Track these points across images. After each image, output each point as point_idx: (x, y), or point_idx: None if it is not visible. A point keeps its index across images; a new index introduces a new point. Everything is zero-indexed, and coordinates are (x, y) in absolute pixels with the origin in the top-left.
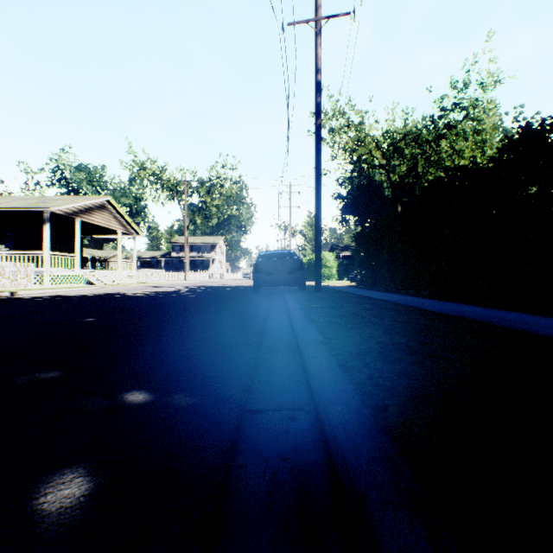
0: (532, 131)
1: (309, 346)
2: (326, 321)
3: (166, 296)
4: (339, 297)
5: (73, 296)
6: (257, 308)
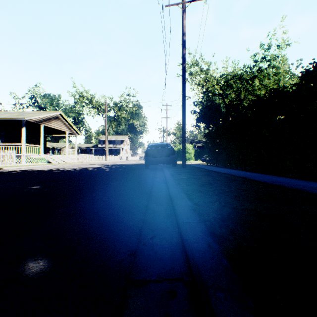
0: None
1: (183, 212)
2: (192, 189)
3: (91, 170)
4: (197, 171)
5: (35, 170)
6: (146, 179)
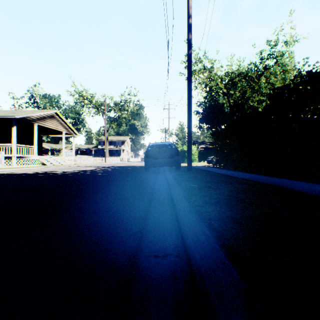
0: None
1: None
2: (217, 214)
3: (81, 174)
4: (207, 176)
5: (16, 174)
6: (144, 186)
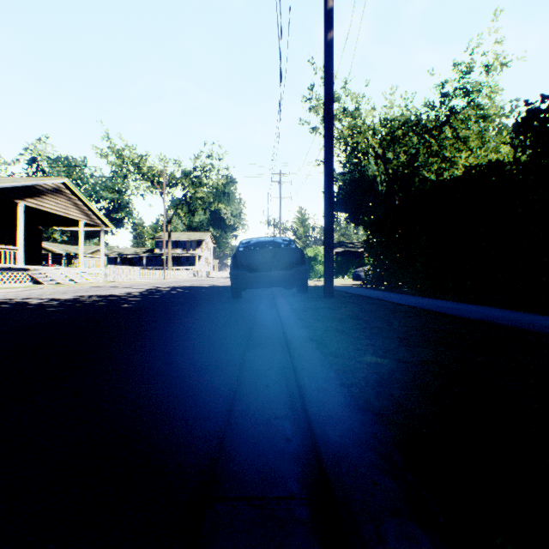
0: None
1: None
2: None
3: (80, 307)
4: (383, 313)
5: None
6: (212, 354)
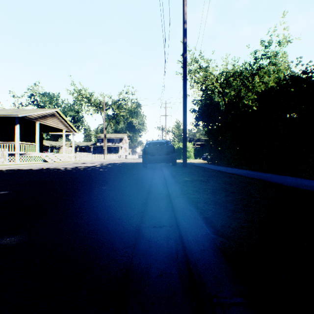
0: None
1: (203, 259)
2: (203, 199)
3: (84, 170)
4: (201, 171)
5: (23, 170)
6: (142, 180)
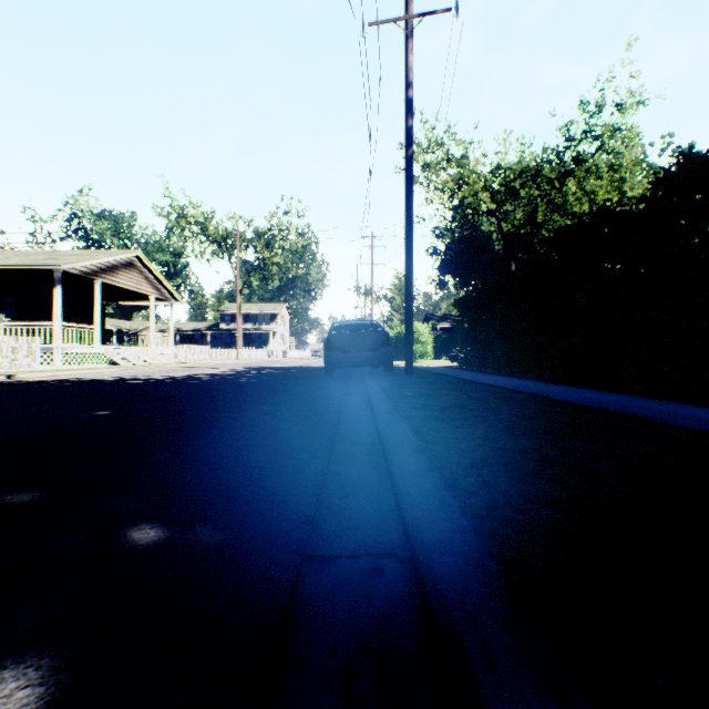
0: (699, 159)
1: (400, 454)
2: (422, 416)
3: (210, 381)
4: (437, 382)
5: (88, 381)
6: (328, 397)
